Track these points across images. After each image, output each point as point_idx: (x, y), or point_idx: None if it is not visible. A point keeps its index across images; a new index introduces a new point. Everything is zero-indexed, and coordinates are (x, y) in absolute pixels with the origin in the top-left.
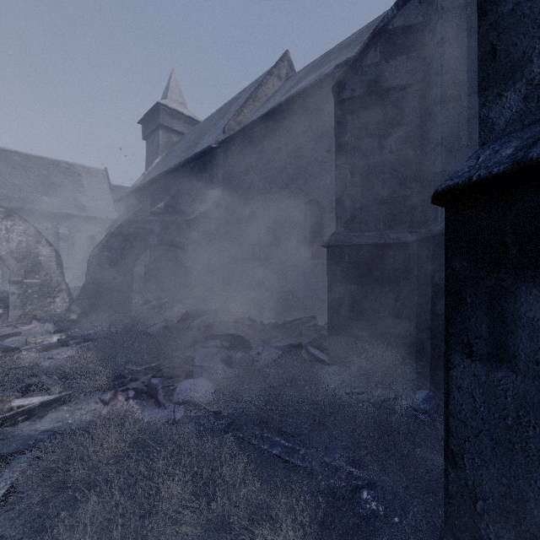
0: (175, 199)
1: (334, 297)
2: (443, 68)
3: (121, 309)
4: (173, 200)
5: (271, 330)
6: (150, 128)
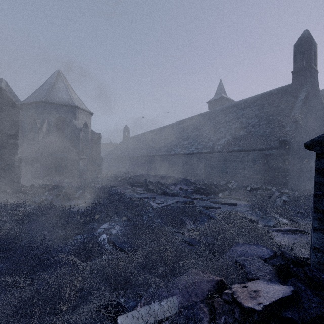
0: None
1: None
2: (27, 135)
3: None
4: None
5: None
6: None
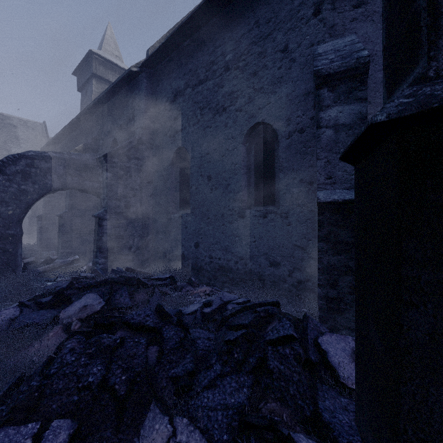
0: (96, 141)
1: (438, 324)
2: None
3: (1, 272)
4: (94, 142)
5: (199, 328)
6: (84, 78)
